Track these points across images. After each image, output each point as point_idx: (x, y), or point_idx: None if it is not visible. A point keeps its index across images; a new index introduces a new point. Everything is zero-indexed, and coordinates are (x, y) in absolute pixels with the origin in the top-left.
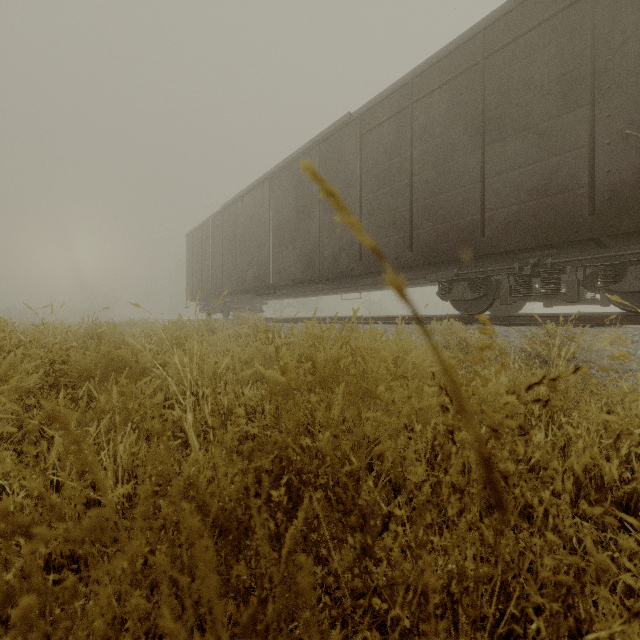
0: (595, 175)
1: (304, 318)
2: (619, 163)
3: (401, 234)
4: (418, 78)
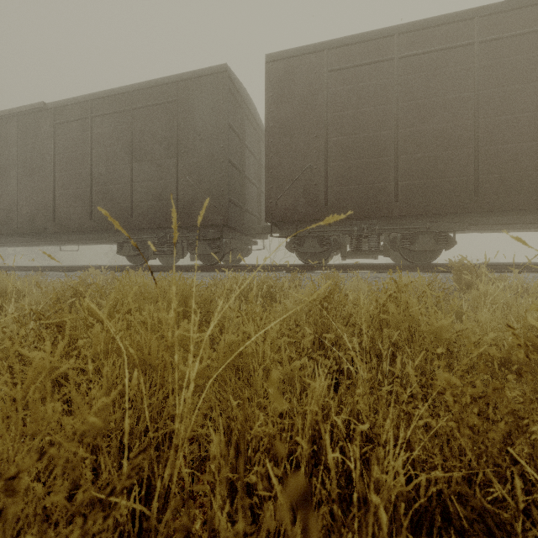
0: (179, 195)
1: (9, 267)
2: (187, 191)
3: (85, 207)
4: (96, 101)
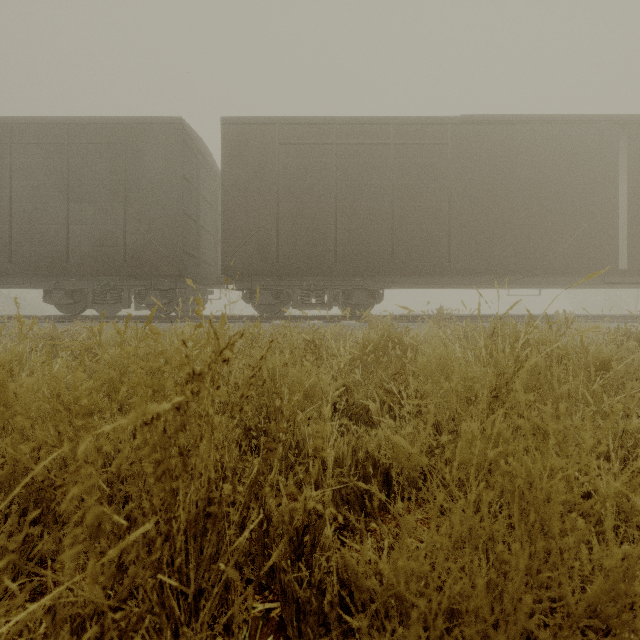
0: (127, 242)
1: None
2: (136, 239)
3: (1, 247)
4: (18, 126)
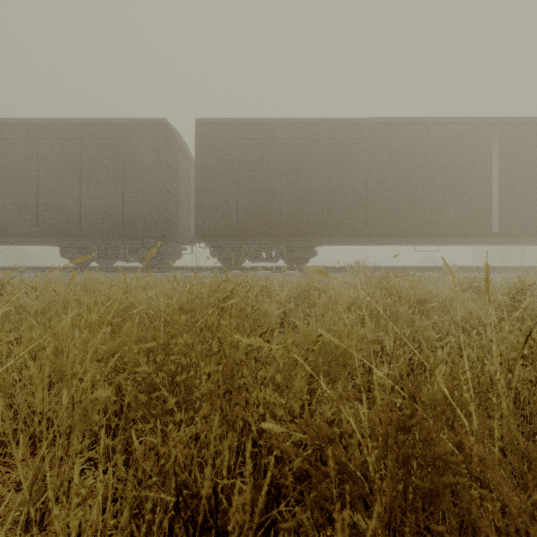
0: (125, 212)
1: None
2: (132, 210)
3: (31, 216)
4: (43, 125)
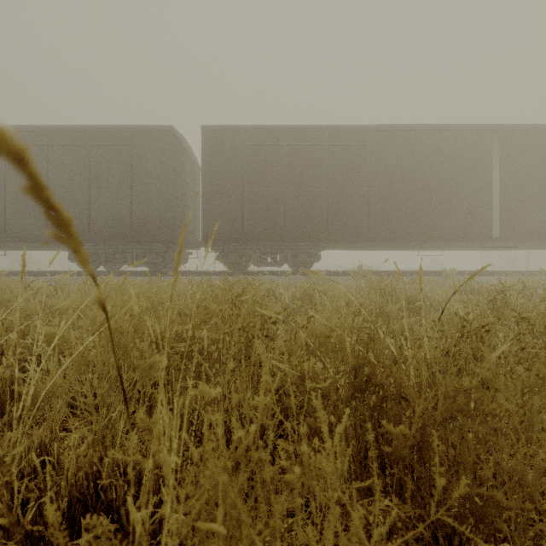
0: (132, 217)
1: None
2: (139, 215)
3: (40, 221)
4: (52, 132)
